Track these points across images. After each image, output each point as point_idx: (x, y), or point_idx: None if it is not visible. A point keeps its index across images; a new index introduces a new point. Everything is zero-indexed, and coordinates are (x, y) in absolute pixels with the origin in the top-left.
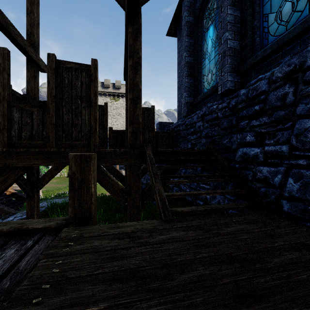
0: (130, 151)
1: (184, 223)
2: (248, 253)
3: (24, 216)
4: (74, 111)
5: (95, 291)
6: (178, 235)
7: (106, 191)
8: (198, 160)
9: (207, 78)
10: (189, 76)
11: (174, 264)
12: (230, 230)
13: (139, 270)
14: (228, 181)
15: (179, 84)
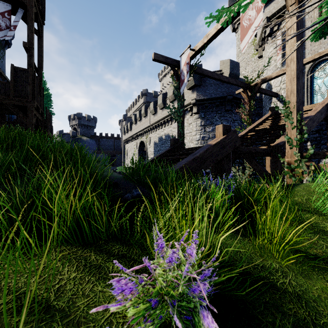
0: None
1: None
2: None
3: None
4: None
5: None
6: None
7: None
8: None
9: None
10: None
11: None
12: None
13: None
14: None
15: None
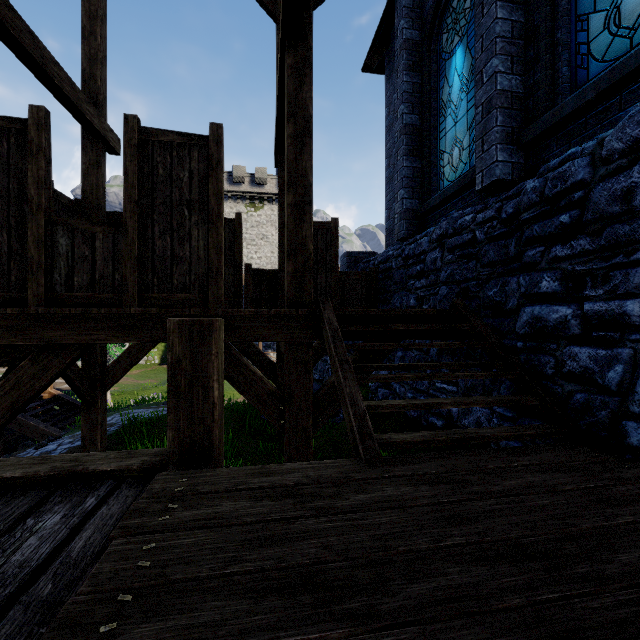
0: (289, 314)
1: (407, 466)
2: (557, 540)
3: (78, 442)
4: (176, 232)
5: (227, 614)
6: (398, 493)
7: (237, 394)
8: (433, 331)
9: (449, 158)
10: (410, 154)
11: (393, 559)
12: (510, 486)
13: (317, 568)
14: (501, 377)
15: (390, 171)
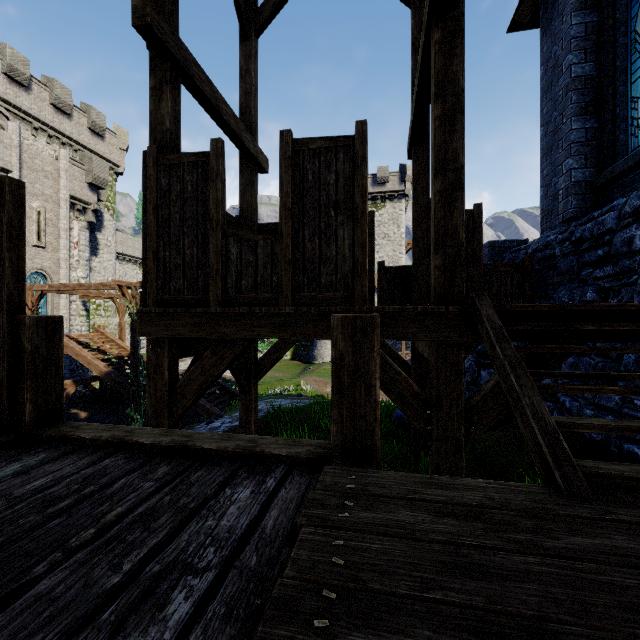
0: (437, 311)
1: (637, 511)
2: None
3: (235, 423)
4: (323, 233)
5: None
6: (637, 547)
7: None
8: (636, 332)
9: None
10: (582, 113)
11: None
12: None
13: (549, 627)
14: None
15: (547, 140)
